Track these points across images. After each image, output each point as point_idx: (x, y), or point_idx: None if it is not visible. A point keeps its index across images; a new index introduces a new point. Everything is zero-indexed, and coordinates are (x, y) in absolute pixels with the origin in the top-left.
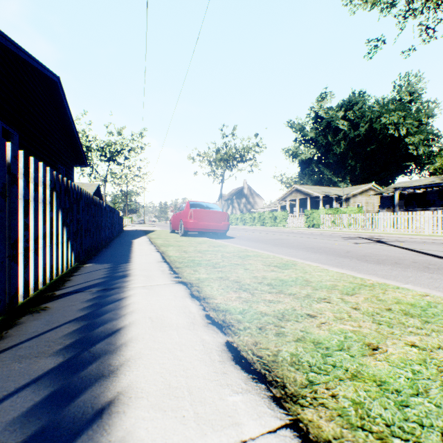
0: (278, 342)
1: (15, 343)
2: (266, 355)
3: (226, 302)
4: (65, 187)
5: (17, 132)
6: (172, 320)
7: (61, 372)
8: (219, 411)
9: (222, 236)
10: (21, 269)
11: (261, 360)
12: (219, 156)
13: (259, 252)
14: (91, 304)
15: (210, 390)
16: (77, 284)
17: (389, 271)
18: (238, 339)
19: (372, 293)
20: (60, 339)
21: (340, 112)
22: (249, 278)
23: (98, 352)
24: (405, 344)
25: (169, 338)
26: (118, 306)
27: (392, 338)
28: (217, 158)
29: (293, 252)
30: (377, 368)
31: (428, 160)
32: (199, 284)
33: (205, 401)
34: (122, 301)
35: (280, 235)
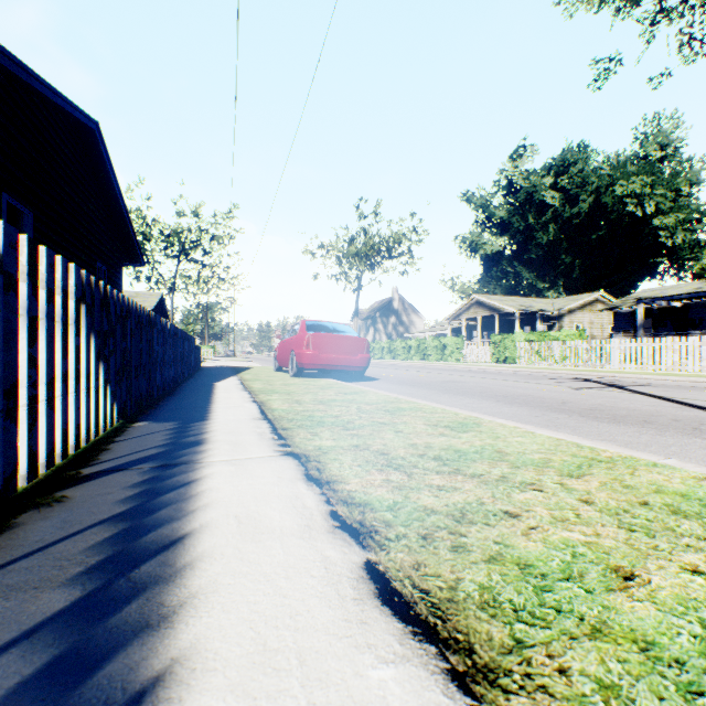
0: (457, 564)
1: (3, 562)
2: (437, 588)
3: (366, 490)
4: (101, 297)
5: (31, 210)
6: (272, 522)
7: (75, 617)
8: (354, 700)
9: (358, 376)
10: (22, 433)
11: (429, 597)
12: (354, 249)
13: (419, 403)
14: (139, 491)
15: (338, 657)
16: (119, 456)
17: (635, 436)
18: (386, 557)
19: (613, 473)
20: (80, 555)
21: (548, 177)
22: (403, 447)
23: (143, 580)
24: (680, 568)
25: (268, 554)
26: (184, 495)
27: (657, 556)
28: (351, 252)
29: (473, 404)
30: (637, 615)
31: (691, 255)
32: (320, 458)
33: (329, 678)
34: (191, 486)
35: (452, 375)
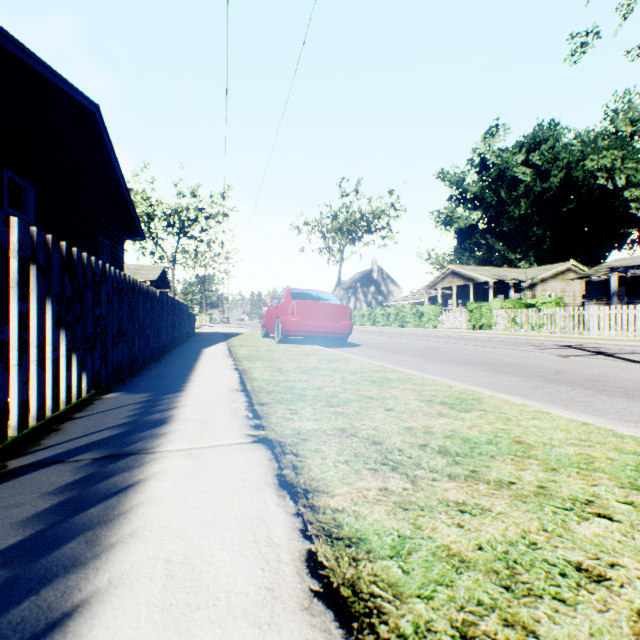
0: None
1: None
2: None
3: (357, 509)
4: (63, 260)
5: (33, 186)
6: (218, 577)
7: None
8: None
9: (341, 343)
10: None
11: None
12: (336, 224)
13: (406, 372)
14: (57, 502)
15: None
16: (65, 440)
17: None
18: None
19: None
20: None
21: (520, 154)
22: (398, 433)
23: None
24: None
25: None
26: (111, 511)
27: None
28: (333, 228)
29: (462, 373)
30: None
31: None
32: (298, 448)
33: None
34: (127, 495)
35: (432, 342)
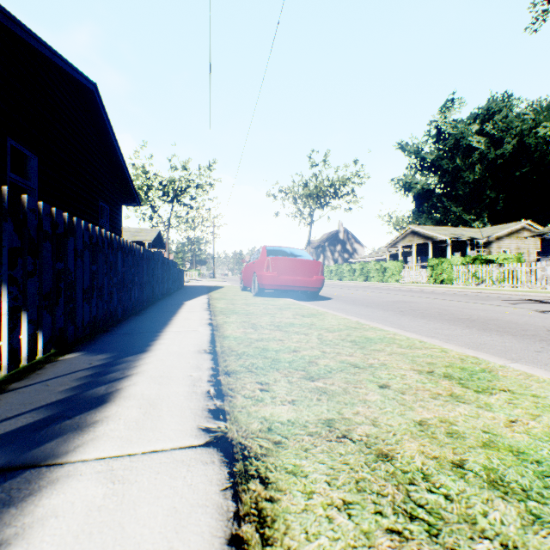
0: None
1: None
2: None
3: None
4: (5, 206)
5: (35, 154)
6: None
7: None
8: None
9: (313, 296)
10: None
11: None
12: (307, 191)
13: (387, 330)
14: None
15: None
16: None
17: None
18: None
19: None
20: None
21: (474, 125)
22: (410, 434)
23: None
24: None
25: None
26: None
27: None
28: (304, 194)
29: (443, 330)
30: None
31: None
32: (268, 465)
33: None
34: None
35: (399, 295)
